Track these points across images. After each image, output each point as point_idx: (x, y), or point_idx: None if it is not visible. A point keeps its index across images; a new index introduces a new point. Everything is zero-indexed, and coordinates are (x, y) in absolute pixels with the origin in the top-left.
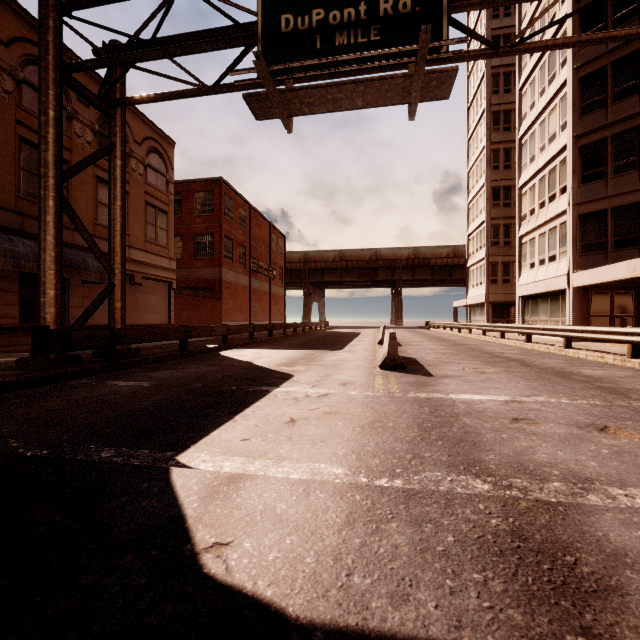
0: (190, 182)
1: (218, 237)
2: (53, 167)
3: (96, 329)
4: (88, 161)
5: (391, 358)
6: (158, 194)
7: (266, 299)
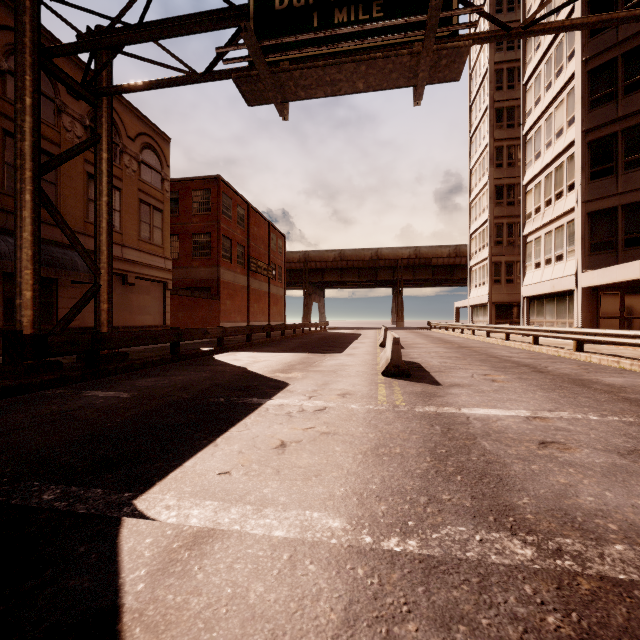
0: (187, 180)
1: (216, 236)
2: (30, 158)
3: (76, 333)
4: (70, 153)
5: (394, 364)
6: (153, 192)
7: (265, 299)
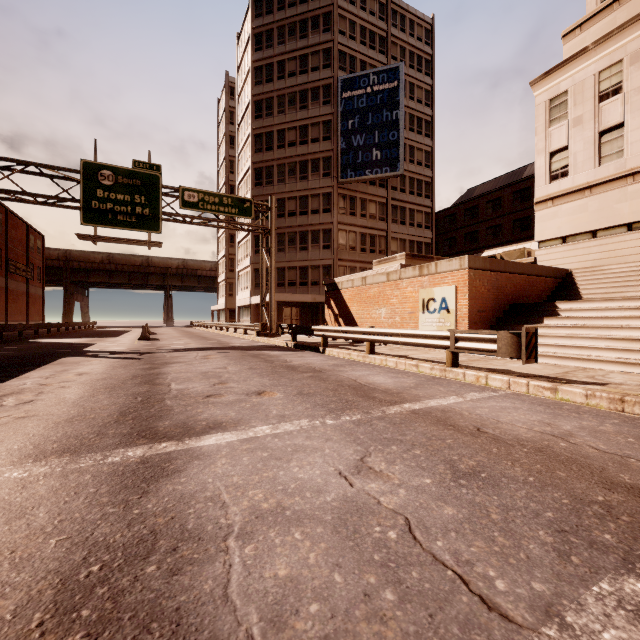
0: None
1: None
2: None
3: None
4: None
5: (143, 336)
6: None
7: (23, 299)
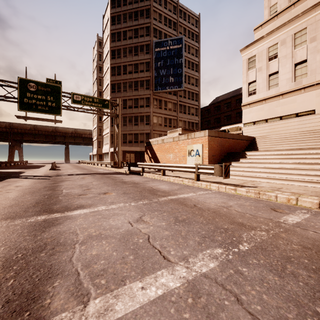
0: None
1: None
2: None
3: None
4: None
5: (52, 168)
6: None
7: None
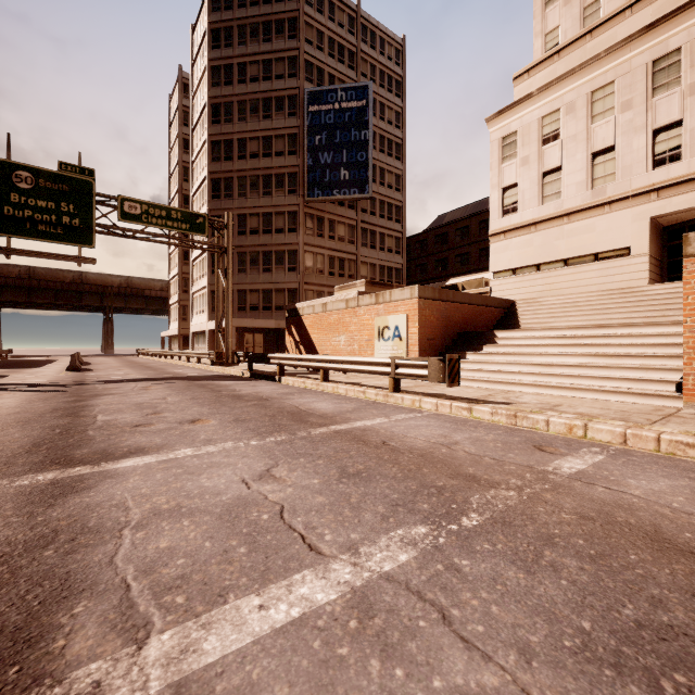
0: None
1: None
2: None
3: None
4: None
5: (72, 366)
6: None
7: None
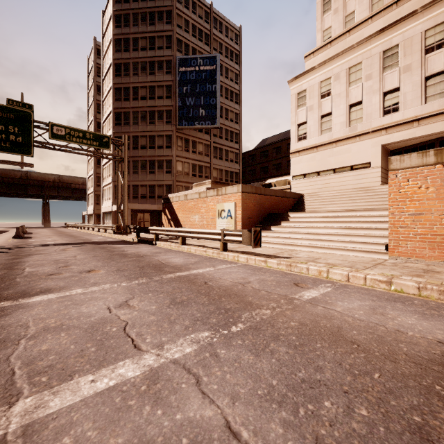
0: None
1: None
2: None
3: None
4: None
5: (17, 235)
6: None
7: None
